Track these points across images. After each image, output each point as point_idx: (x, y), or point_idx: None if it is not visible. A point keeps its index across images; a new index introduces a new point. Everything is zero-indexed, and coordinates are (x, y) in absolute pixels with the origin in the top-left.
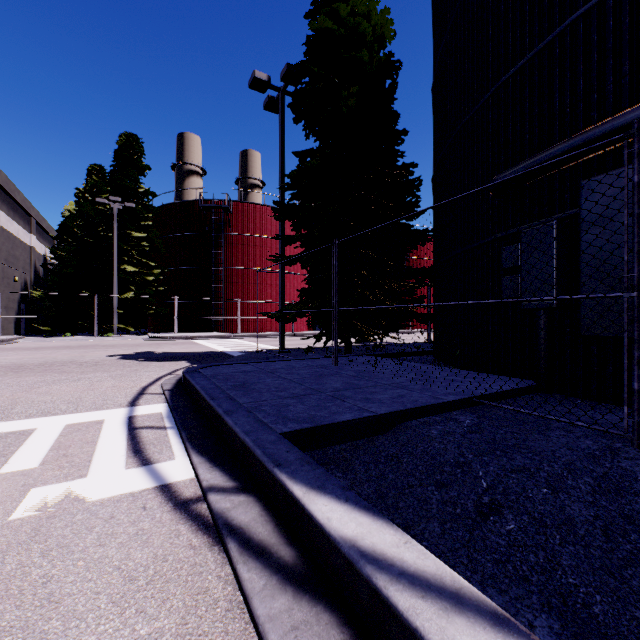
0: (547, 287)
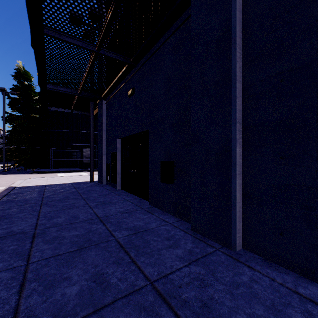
0: (80, 158)
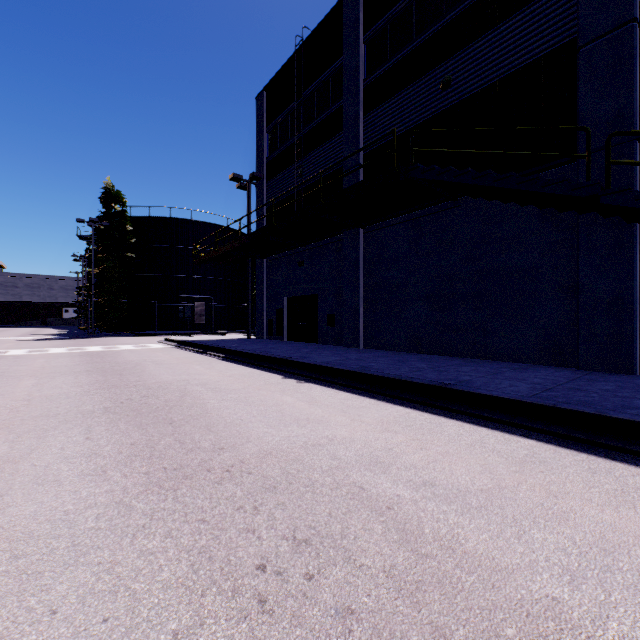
0: (190, 316)
